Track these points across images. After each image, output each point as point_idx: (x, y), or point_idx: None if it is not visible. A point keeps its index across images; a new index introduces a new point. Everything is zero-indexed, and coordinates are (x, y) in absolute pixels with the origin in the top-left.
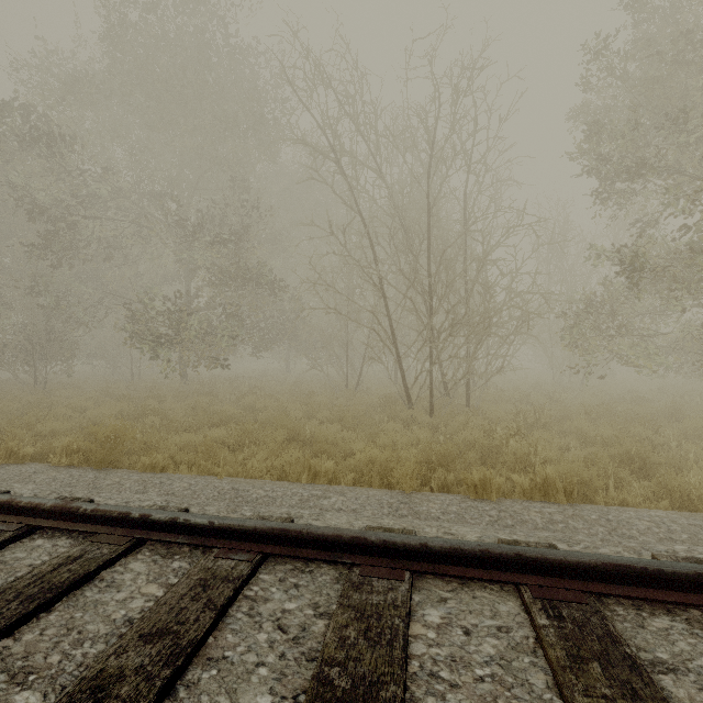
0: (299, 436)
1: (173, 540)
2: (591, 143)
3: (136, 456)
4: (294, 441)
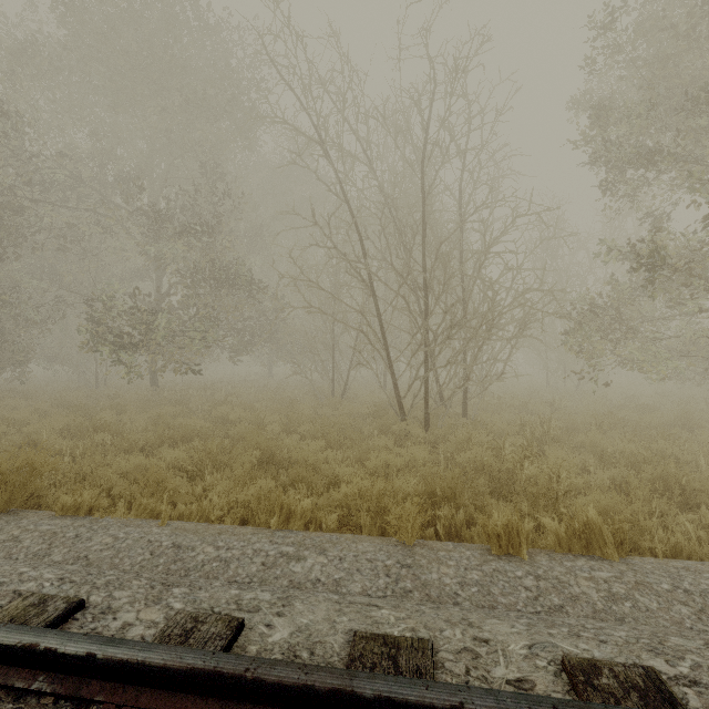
0: (274, 457)
1: (24, 687)
2: (599, 128)
3: (63, 490)
4: (269, 462)
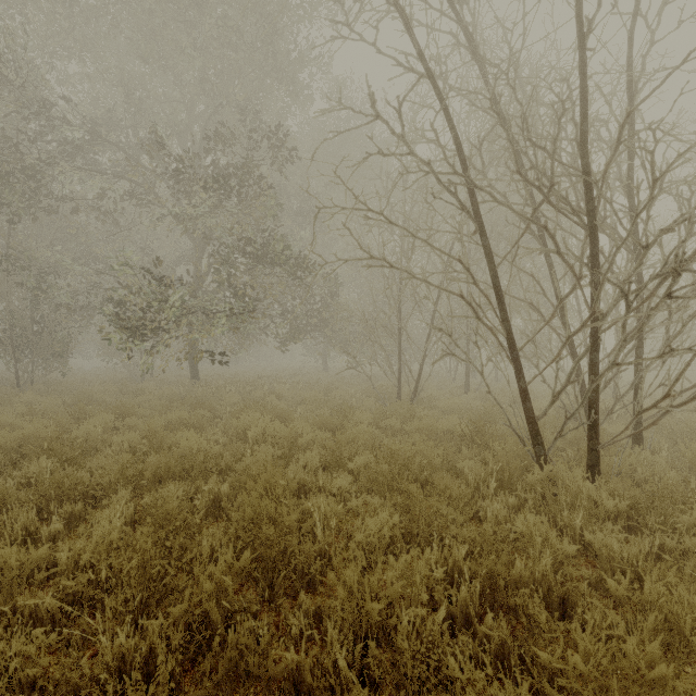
0: (290, 555)
1: None
2: None
3: None
4: (277, 570)
